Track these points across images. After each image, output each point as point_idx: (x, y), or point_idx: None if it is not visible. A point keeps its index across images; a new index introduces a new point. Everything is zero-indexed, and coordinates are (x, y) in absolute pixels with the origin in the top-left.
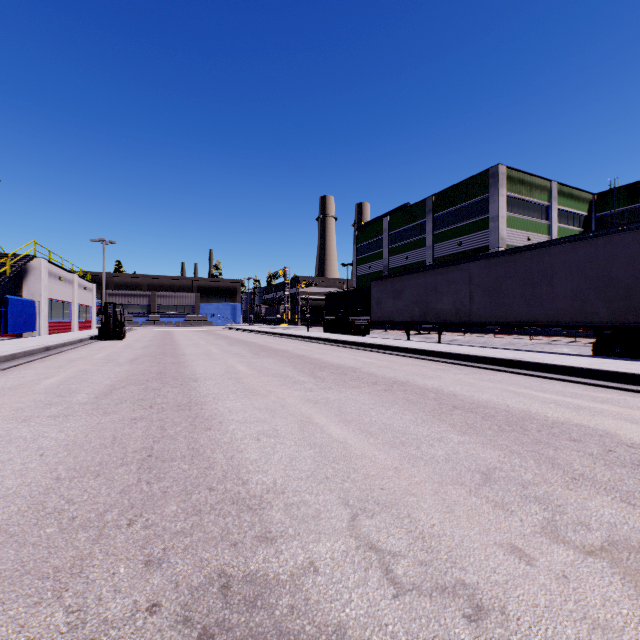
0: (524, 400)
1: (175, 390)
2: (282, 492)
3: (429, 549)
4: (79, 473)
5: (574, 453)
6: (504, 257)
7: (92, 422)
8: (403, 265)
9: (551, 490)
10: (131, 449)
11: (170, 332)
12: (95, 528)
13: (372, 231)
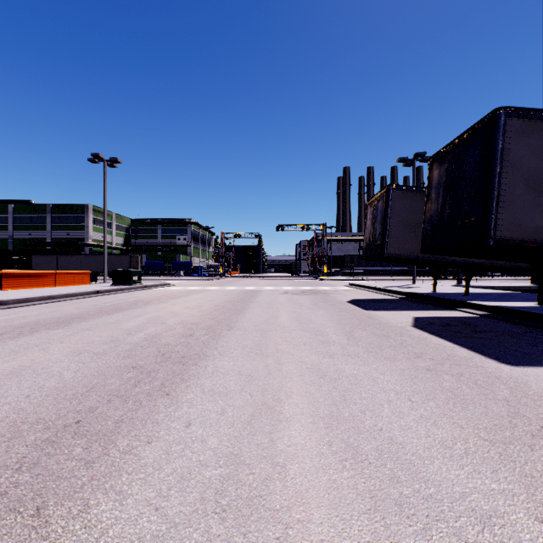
0: None
1: None
2: None
3: None
4: None
5: None
6: (91, 256)
7: None
8: (28, 238)
9: None
10: None
11: None
12: None
13: None
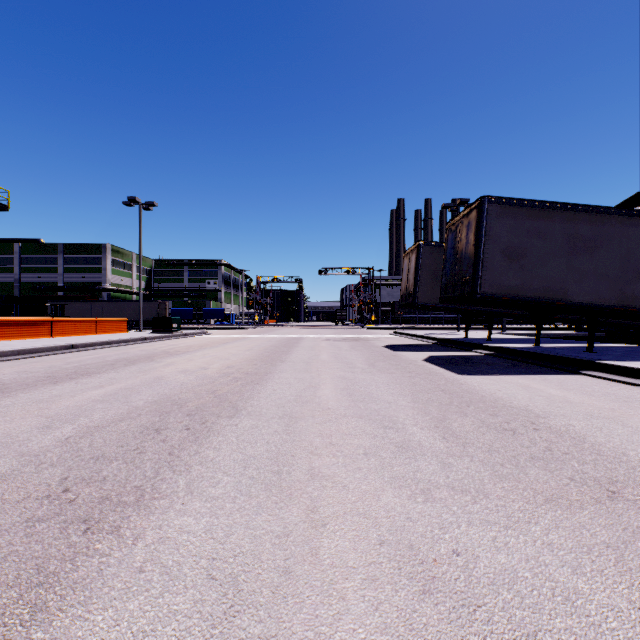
0: None
1: None
2: None
3: None
4: None
5: None
6: (114, 302)
7: None
8: (37, 282)
9: None
10: None
11: None
12: None
13: None
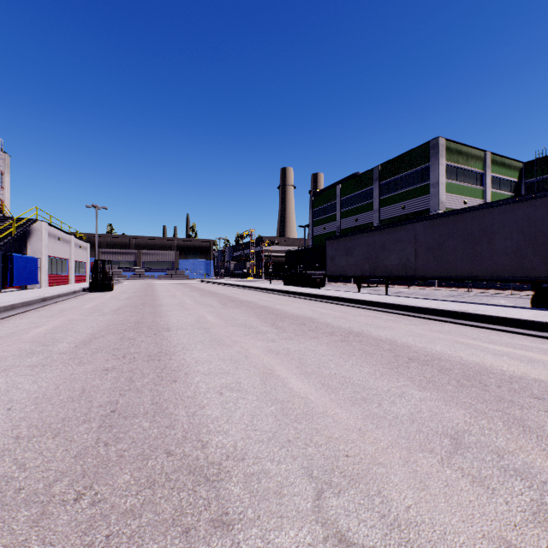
0: (476, 352)
1: (148, 339)
2: (242, 458)
3: (408, 544)
4: (40, 431)
5: (542, 413)
6: (447, 218)
7: (66, 372)
8: (353, 226)
9: (530, 461)
10: (96, 403)
11: (152, 284)
12: (39, 504)
13: (326, 197)
